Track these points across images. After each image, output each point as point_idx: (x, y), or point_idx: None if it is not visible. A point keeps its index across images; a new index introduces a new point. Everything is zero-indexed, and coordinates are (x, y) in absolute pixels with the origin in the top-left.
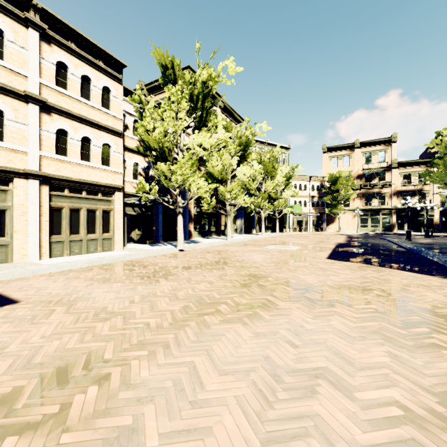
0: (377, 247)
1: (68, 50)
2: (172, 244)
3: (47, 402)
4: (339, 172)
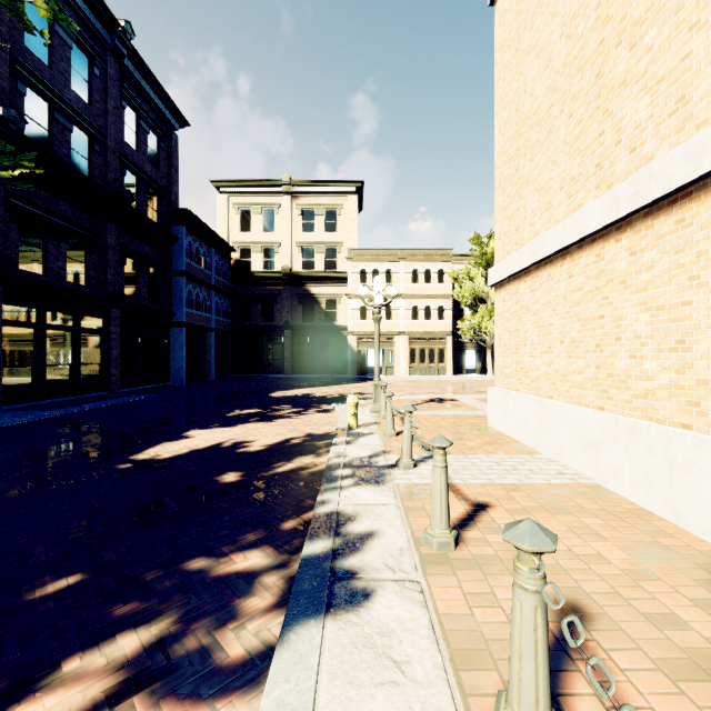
0: None
1: (418, 261)
2: None
3: (369, 387)
4: None
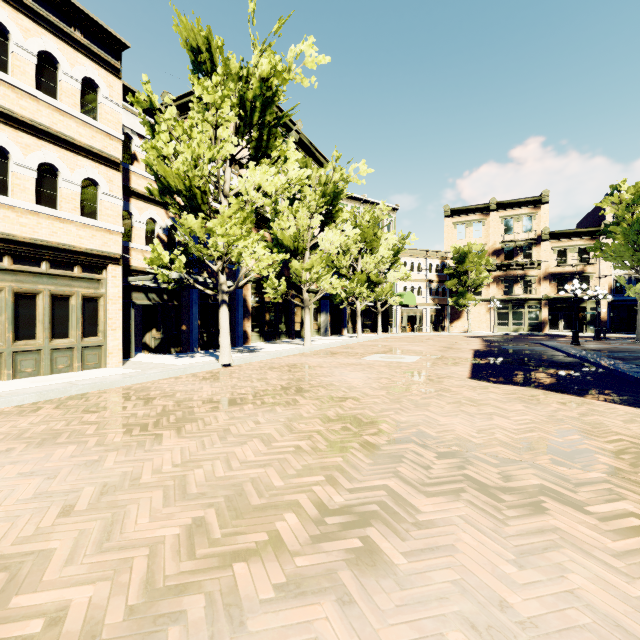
0: (537, 357)
1: (10, 0)
2: (214, 353)
3: None
4: (469, 245)
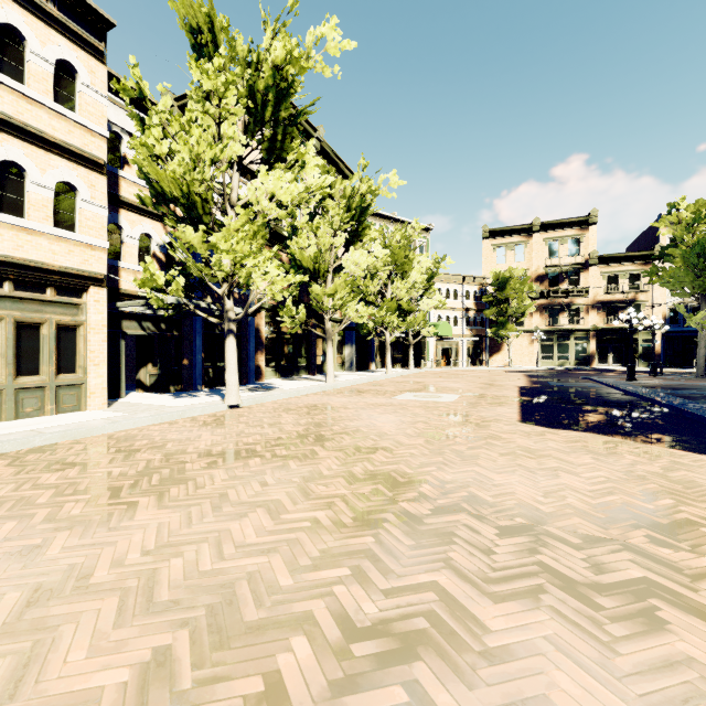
0: (591, 395)
1: None
2: (221, 392)
3: None
4: (510, 270)
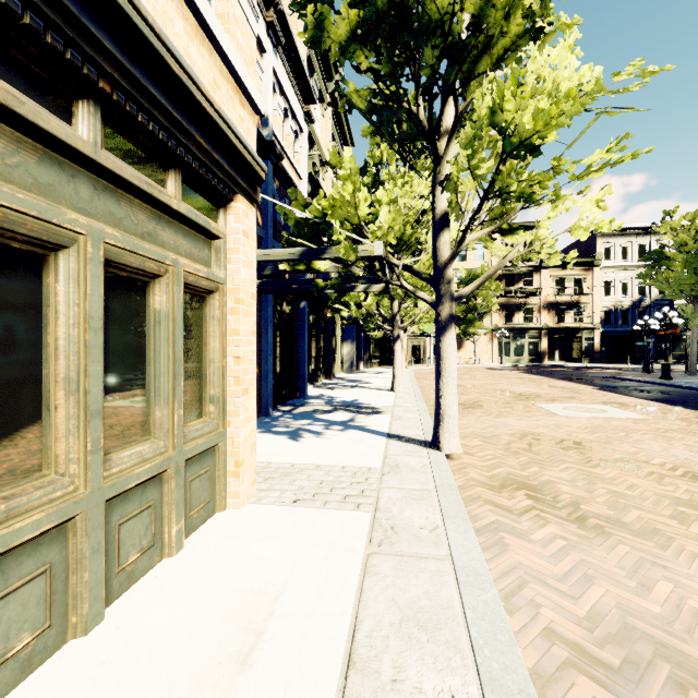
0: None
1: None
2: (322, 418)
3: None
4: (483, 268)
